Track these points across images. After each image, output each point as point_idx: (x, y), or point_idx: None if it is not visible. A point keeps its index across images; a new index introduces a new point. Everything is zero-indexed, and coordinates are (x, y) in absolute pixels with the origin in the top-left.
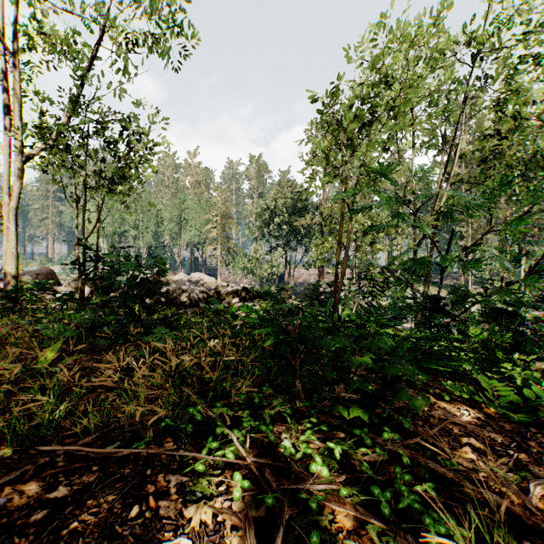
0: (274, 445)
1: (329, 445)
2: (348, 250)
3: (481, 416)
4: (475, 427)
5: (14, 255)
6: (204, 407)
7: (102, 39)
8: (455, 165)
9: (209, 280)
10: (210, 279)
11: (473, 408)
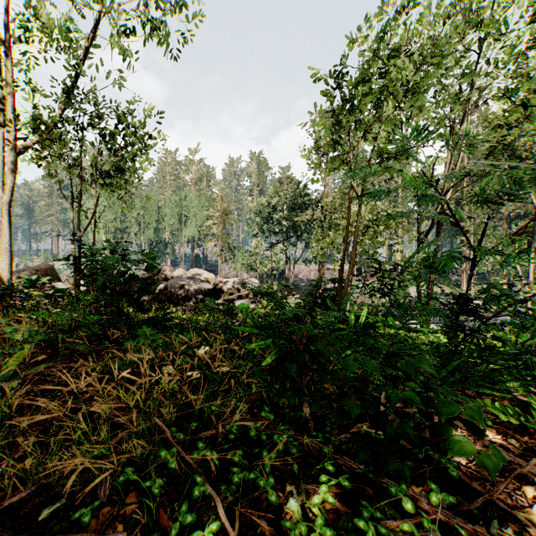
0: (275, 508)
1: (358, 525)
2: (355, 243)
3: (534, 446)
4: (535, 467)
5: (7, 250)
6: (180, 450)
7: (97, 28)
8: (461, 157)
9: (208, 276)
10: (209, 275)
11: (521, 435)
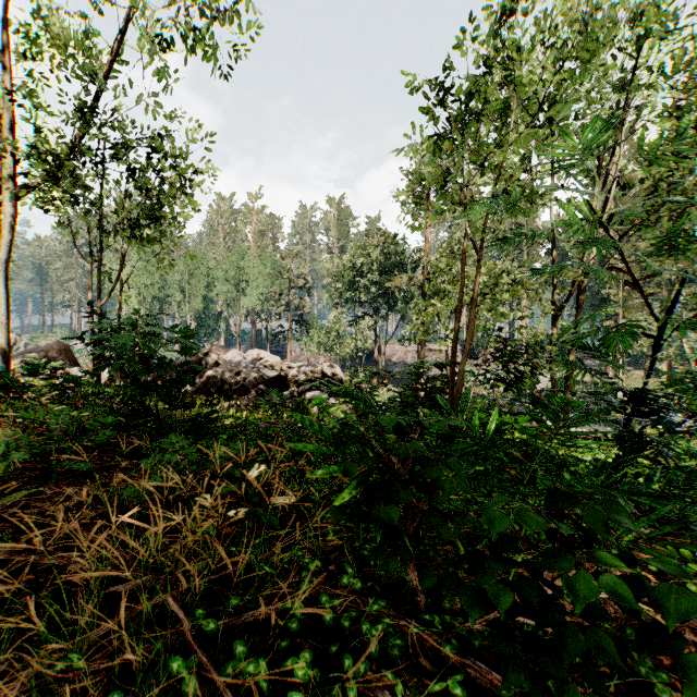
0: None
1: None
2: (474, 315)
3: None
4: None
5: (3, 325)
6: (204, 660)
7: (123, 28)
8: (610, 200)
9: (272, 360)
10: (273, 358)
11: None
